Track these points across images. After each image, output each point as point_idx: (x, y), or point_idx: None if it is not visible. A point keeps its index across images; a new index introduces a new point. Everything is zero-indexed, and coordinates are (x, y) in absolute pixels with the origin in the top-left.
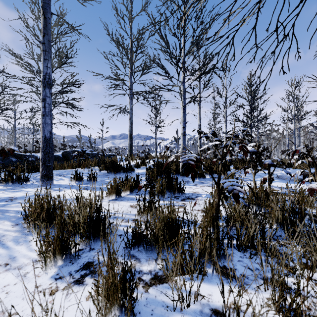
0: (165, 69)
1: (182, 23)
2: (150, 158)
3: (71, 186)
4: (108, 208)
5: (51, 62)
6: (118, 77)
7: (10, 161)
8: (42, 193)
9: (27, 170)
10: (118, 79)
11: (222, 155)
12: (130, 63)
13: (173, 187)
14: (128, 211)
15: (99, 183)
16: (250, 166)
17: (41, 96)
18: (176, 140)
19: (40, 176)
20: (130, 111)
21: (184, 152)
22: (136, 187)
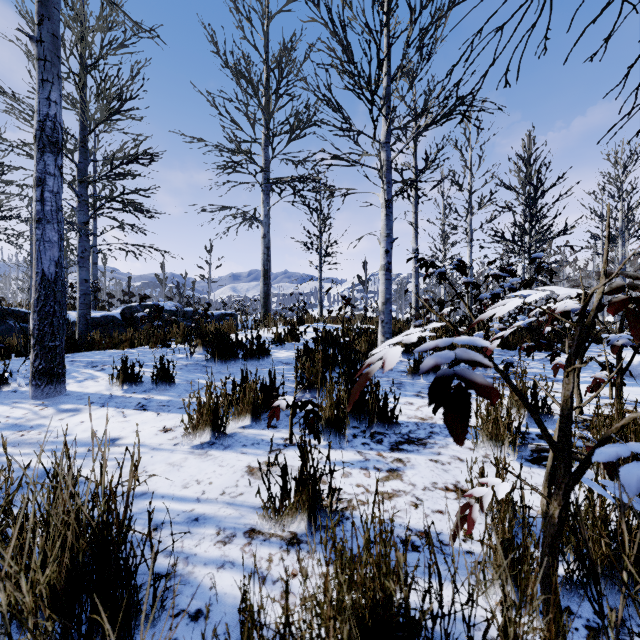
0: (342, 113)
1: (383, 3)
2: (309, 321)
3: (107, 400)
4: (182, 478)
5: (87, 109)
6: (237, 145)
7: (8, 329)
8: (23, 423)
9: (24, 352)
10: (238, 150)
11: (578, 337)
12: (263, 115)
13: (367, 407)
14: (239, 493)
15: (181, 389)
16: (561, 349)
17: (34, 174)
18: (362, 284)
19: (31, 374)
20: (264, 219)
21: (387, 311)
22: (267, 409)
